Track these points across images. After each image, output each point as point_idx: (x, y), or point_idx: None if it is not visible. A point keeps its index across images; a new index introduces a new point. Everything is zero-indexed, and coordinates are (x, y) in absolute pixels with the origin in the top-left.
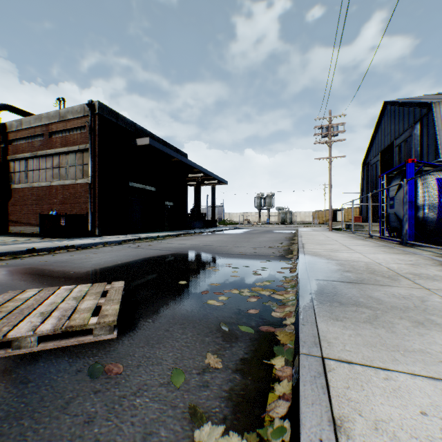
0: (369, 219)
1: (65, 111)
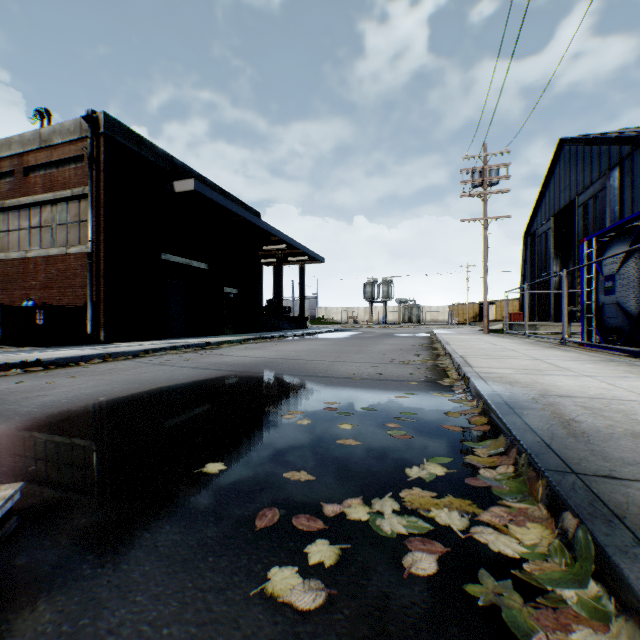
0: (562, 315)
1: (49, 131)
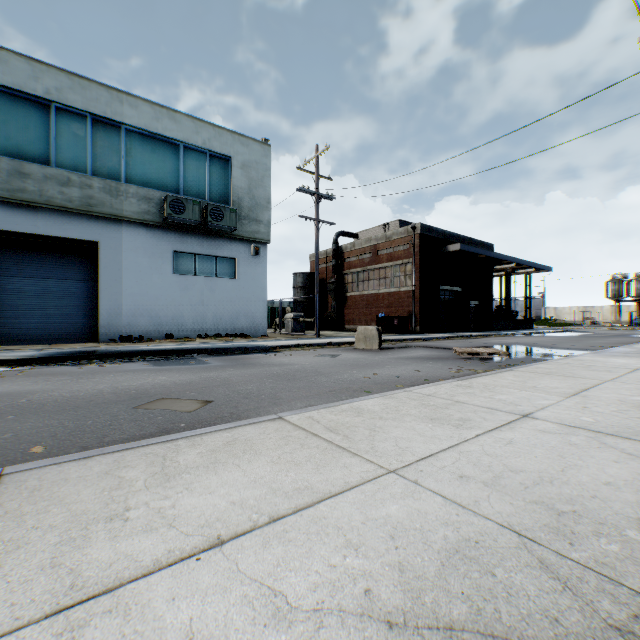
0: None
1: (390, 233)
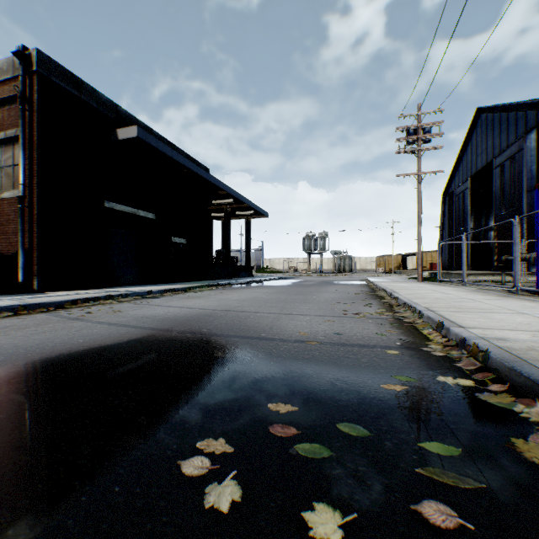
0: (514, 262)
1: None
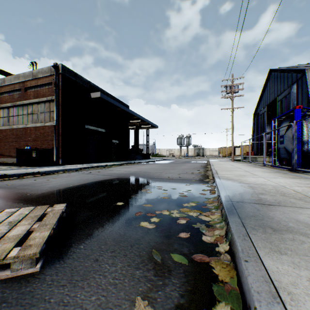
0: (263, 152)
1: (36, 71)
